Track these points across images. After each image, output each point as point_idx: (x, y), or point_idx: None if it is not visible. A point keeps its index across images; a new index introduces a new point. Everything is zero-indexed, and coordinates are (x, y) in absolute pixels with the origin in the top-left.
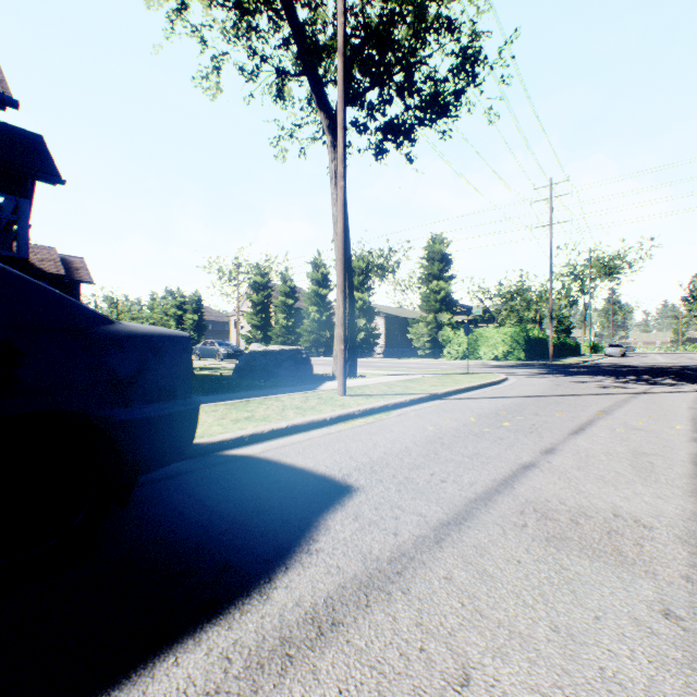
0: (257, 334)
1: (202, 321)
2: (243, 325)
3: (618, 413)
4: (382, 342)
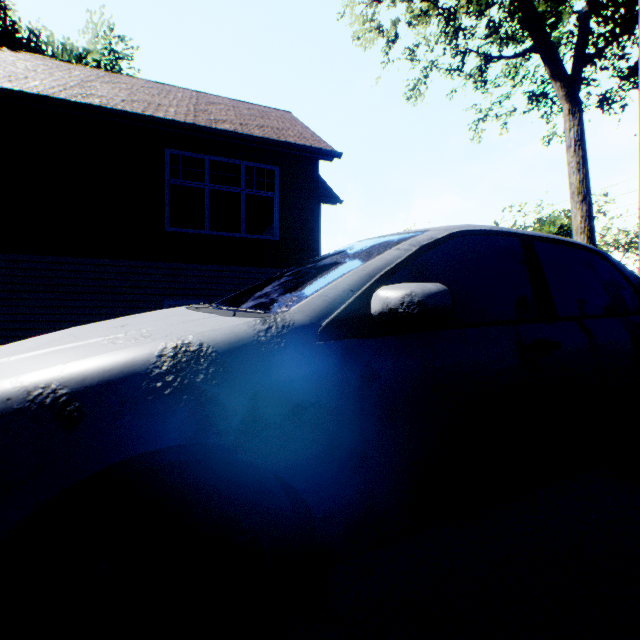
0: None
1: None
2: None
3: None
4: None
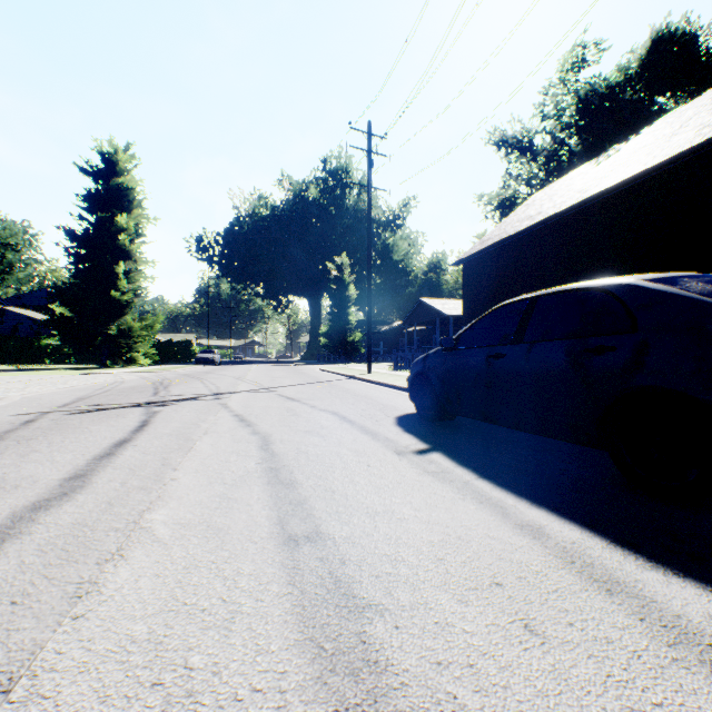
0: None
1: None
2: None
3: None
4: None
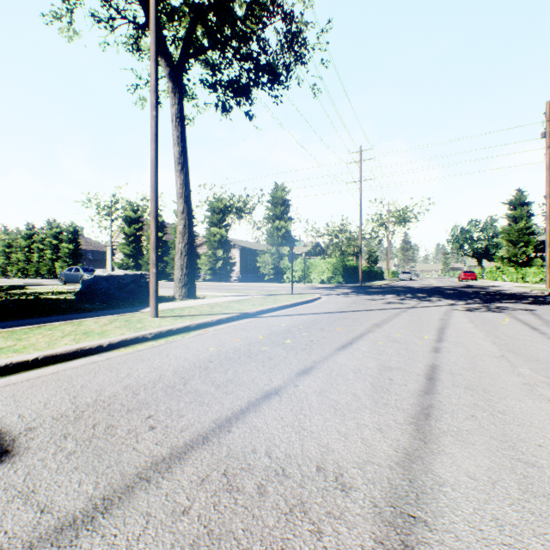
0: (129, 262)
1: (77, 250)
2: (118, 254)
3: (387, 326)
4: (238, 269)
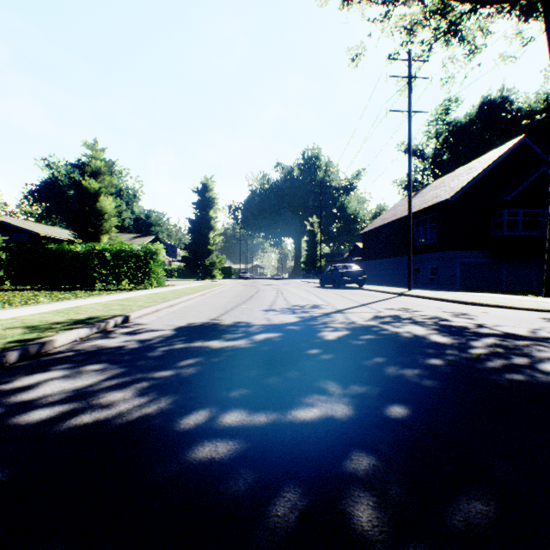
0: None
1: None
2: None
3: (337, 296)
4: None
